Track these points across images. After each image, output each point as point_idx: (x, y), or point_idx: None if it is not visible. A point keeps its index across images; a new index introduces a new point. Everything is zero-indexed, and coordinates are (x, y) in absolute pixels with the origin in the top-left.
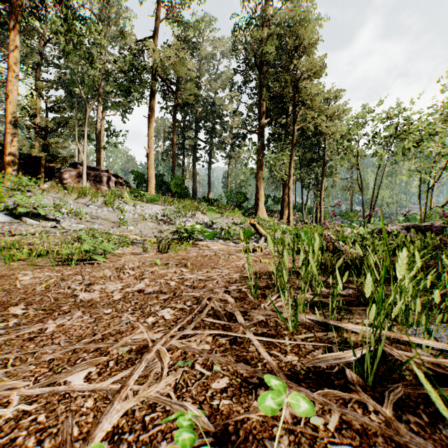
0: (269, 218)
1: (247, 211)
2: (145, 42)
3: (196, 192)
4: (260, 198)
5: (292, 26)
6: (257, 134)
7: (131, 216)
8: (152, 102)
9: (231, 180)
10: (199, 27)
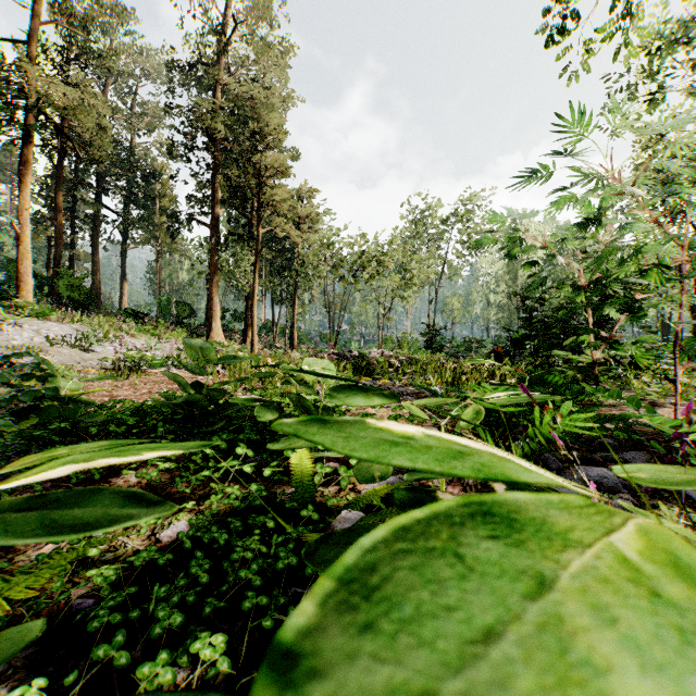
0: (228, 342)
1: (195, 332)
2: (24, 63)
3: (99, 296)
4: (214, 315)
5: (256, 108)
6: (211, 227)
7: (29, 341)
8: (28, 151)
9: (164, 278)
10: (118, 57)
